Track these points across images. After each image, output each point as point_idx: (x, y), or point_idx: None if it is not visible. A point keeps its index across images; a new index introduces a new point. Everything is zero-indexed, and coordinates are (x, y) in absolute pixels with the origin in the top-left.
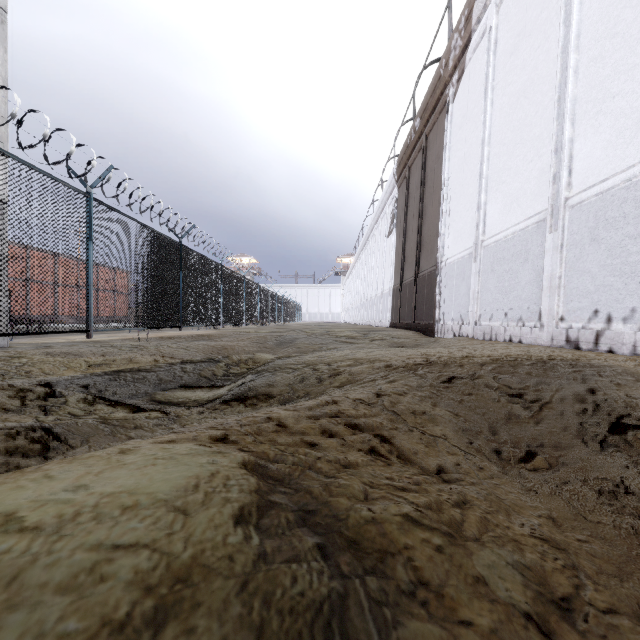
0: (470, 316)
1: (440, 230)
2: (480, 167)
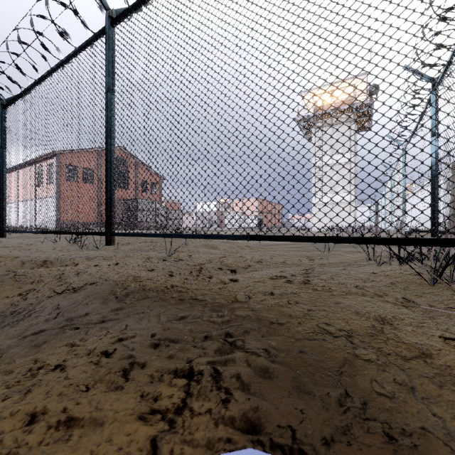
0: None
1: None
2: None
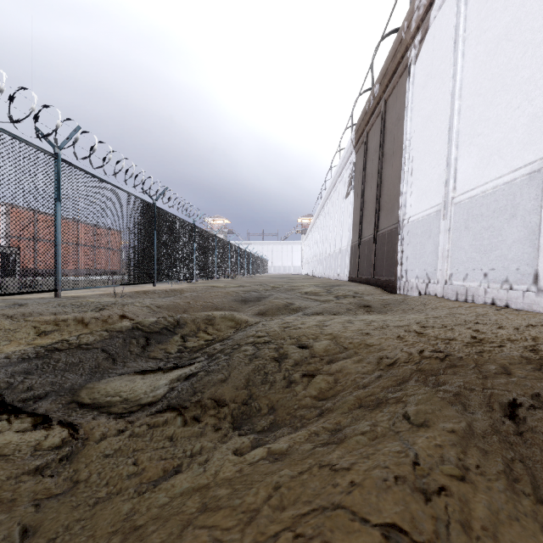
0: (439, 275)
1: (401, 189)
2: (449, 122)
